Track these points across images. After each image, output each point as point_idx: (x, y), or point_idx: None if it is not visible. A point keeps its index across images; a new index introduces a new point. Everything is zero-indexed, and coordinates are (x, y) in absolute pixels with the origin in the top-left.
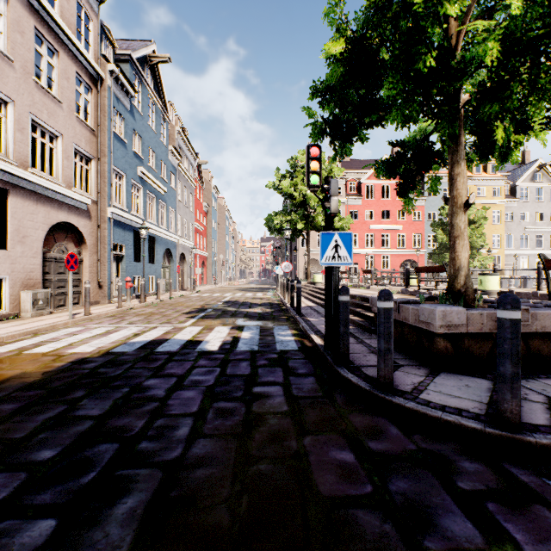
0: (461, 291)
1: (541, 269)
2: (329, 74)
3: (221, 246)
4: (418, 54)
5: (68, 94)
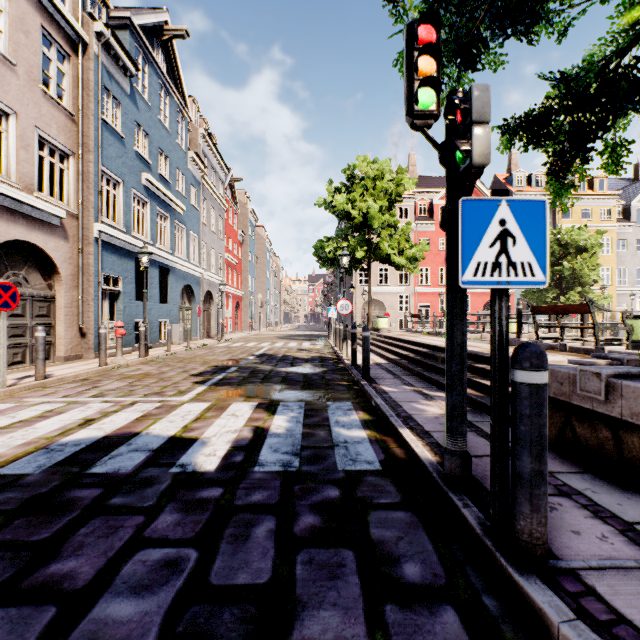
0: None
1: None
2: None
3: (261, 284)
4: None
5: (27, 55)
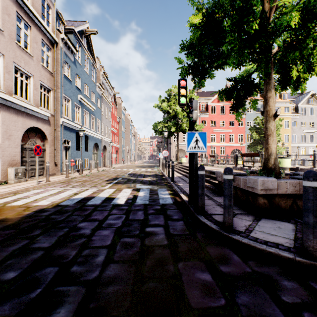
0: (272, 168)
1: (315, 155)
2: (191, 36)
3: (127, 141)
4: (248, 21)
5: (36, 51)
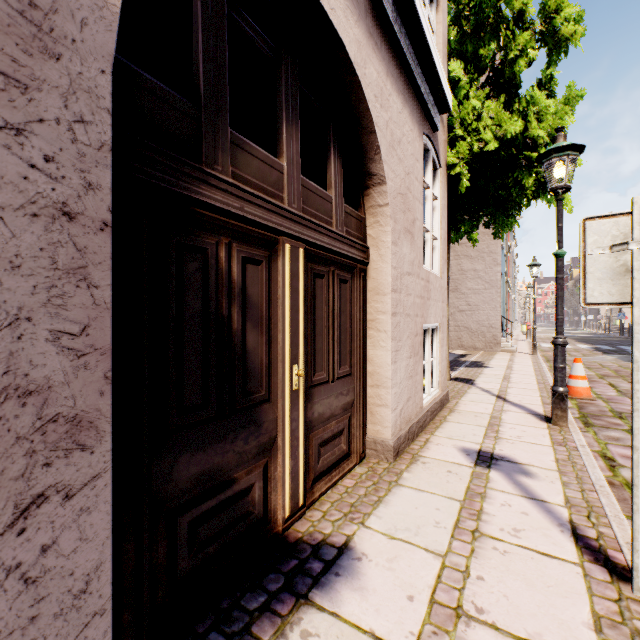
0: None
1: None
2: None
3: None
4: None
5: None
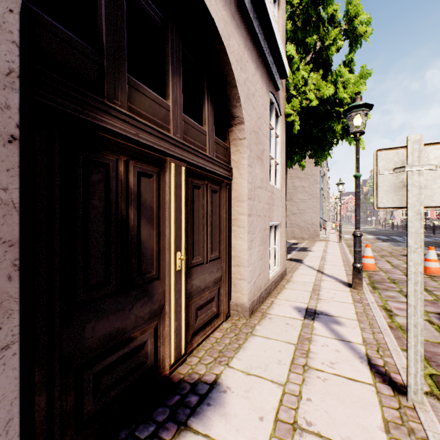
0: None
1: None
2: None
3: None
4: None
5: None
